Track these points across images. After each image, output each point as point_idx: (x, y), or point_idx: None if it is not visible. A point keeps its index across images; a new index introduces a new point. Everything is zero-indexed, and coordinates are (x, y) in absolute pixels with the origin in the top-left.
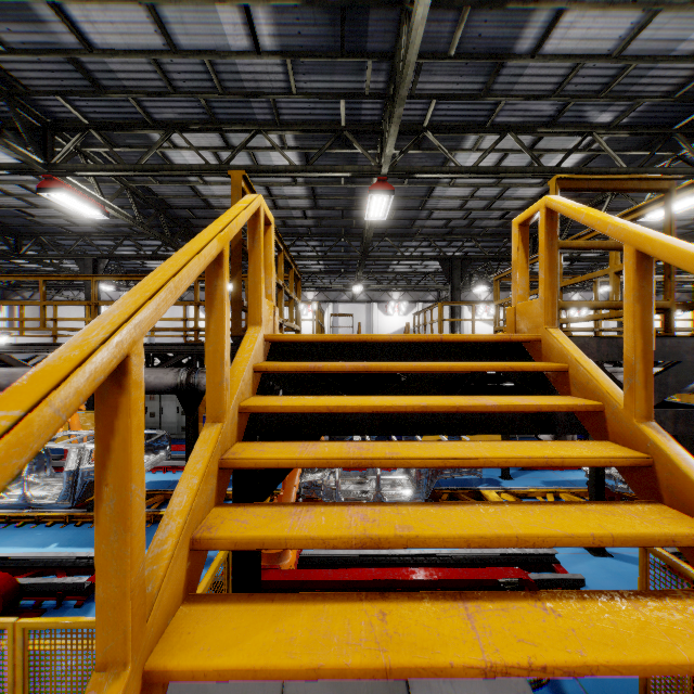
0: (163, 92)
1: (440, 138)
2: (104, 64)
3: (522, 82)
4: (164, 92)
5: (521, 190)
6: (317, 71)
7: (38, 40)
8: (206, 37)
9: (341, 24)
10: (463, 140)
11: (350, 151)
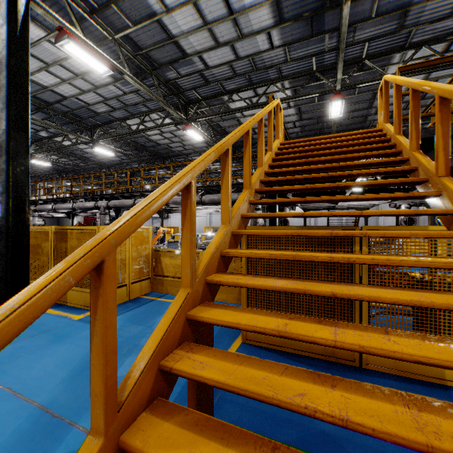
0: (231, 77)
1: (375, 61)
2: (211, 72)
3: (425, 16)
4: (232, 77)
5: (447, 80)
6: (300, 47)
7: (191, 70)
8: (251, 49)
9: (311, 24)
10: (391, 58)
11: (319, 82)
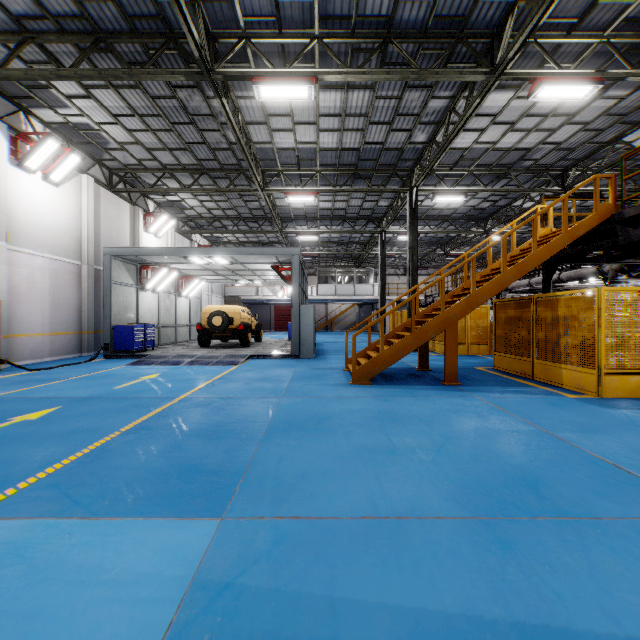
0: (597, 134)
1: None
2: (568, 143)
3: None
4: (597, 134)
5: None
6: None
7: (544, 152)
8: (595, 112)
9: None
10: None
11: None
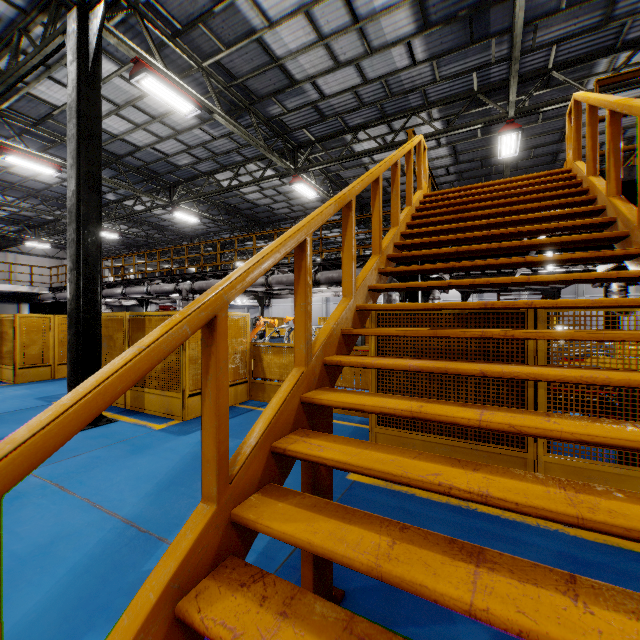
0: (356, 108)
1: (568, 72)
2: (328, 103)
3: None
4: (357, 108)
5: None
6: (454, 60)
7: (301, 102)
8: (384, 68)
9: (469, 27)
10: (594, 66)
11: (484, 108)
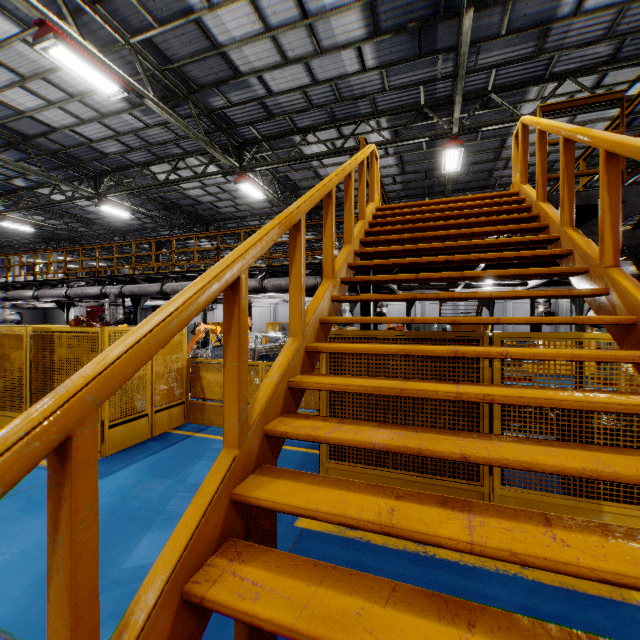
0: (305, 109)
1: (505, 96)
2: (276, 101)
3: (571, 37)
4: (306, 109)
5: (598, 125)
6: (402, 71)
7: (246, 96)
8: (334, 70)
9: (418, 39)
10: (526, 93)
11: (429, 122)
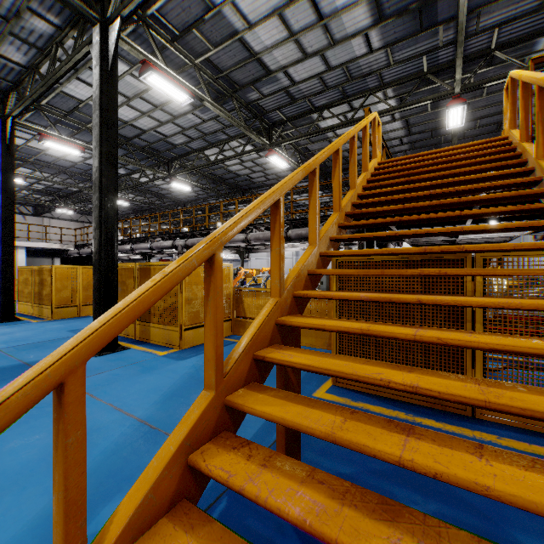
0: (321, 91)
1: (510, 51)
2: (298, 88)
3: None
4: (322, 91)
5: None
6: (406, 47)
7: (275, 88)
8: (345, 56)
9: (419, 17)
10: (533, 45)
11: (433, 86)
